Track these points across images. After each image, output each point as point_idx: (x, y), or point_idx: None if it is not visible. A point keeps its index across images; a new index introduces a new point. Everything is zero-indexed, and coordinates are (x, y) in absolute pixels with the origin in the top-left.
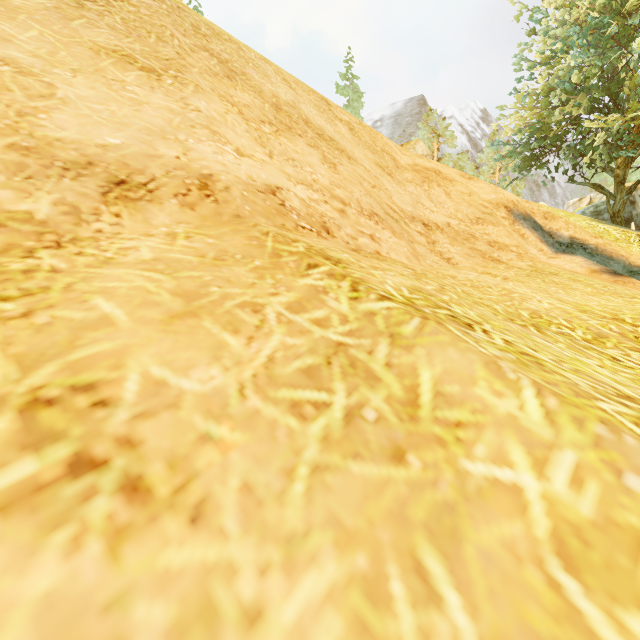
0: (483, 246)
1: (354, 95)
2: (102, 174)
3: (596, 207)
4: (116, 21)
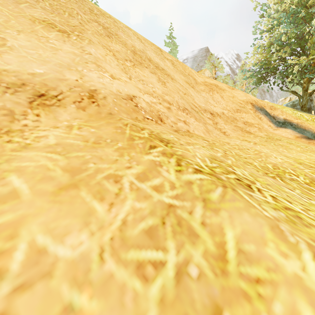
0: (241, 124)
1: (173, 46)
2: (30, 90)
3: (293, 102)
4: (46, 5)
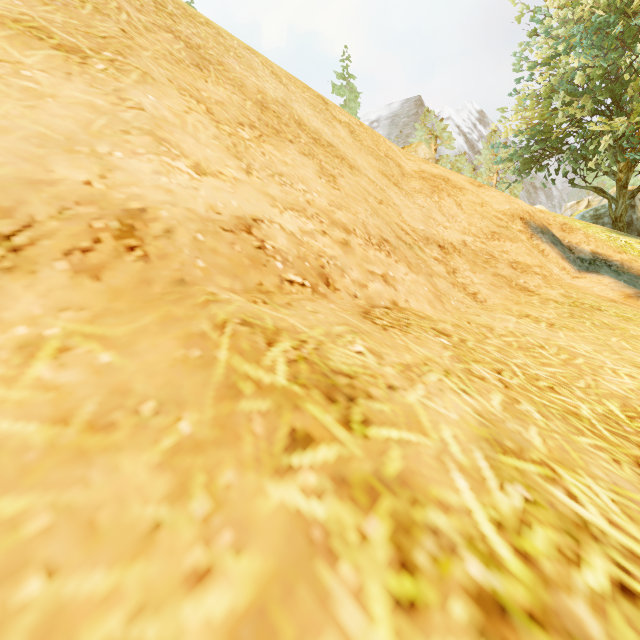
0: (506, 270)
1: (351, 95)
2: None
3: (596, 211)
4: None
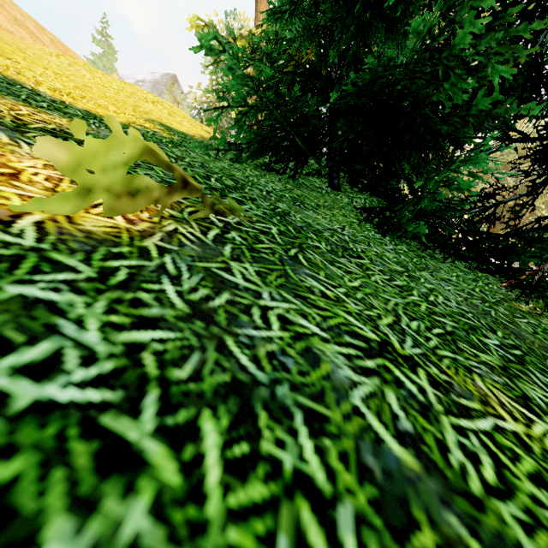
0: None
1: (109, 50)
2: None
3: None
4: None
